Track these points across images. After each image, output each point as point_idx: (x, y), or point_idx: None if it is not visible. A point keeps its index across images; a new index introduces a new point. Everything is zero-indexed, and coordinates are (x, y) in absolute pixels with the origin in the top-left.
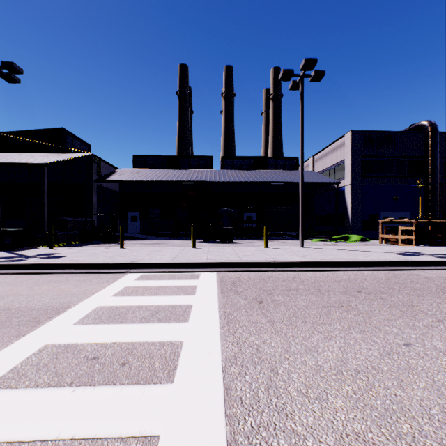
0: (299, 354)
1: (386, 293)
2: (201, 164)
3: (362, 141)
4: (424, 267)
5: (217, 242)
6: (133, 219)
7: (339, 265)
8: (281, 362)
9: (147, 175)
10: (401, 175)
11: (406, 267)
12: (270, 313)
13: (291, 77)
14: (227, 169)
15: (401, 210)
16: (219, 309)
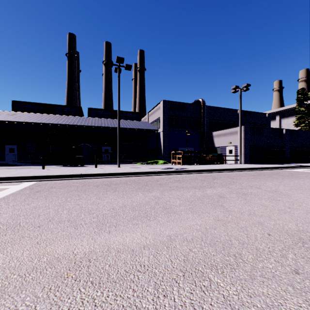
0: (18, 206)
1: (117, 184)
2: (72, 112)
3: (169, 107)
4: (162, 174)
5: (72, 166)
6: (11, 151)
7: (119, 174)
8: (3, 209)
9: (21, 117)
10: (189, 127)
11: (153, 174)
12: (34, 195)
13: (112, 65)
14: (92, 117)
15: (189, 147)
16: (5, 196)
